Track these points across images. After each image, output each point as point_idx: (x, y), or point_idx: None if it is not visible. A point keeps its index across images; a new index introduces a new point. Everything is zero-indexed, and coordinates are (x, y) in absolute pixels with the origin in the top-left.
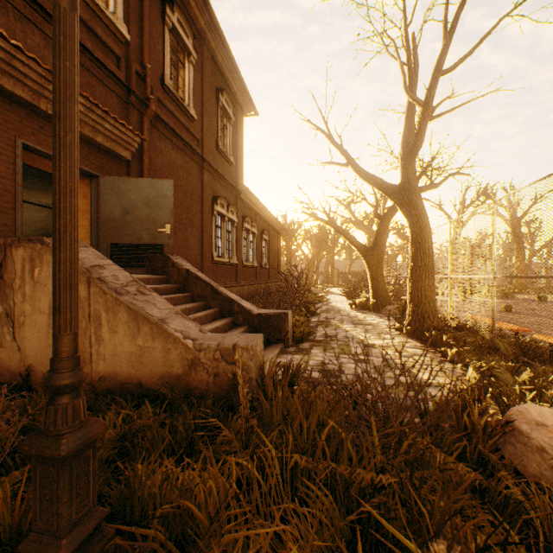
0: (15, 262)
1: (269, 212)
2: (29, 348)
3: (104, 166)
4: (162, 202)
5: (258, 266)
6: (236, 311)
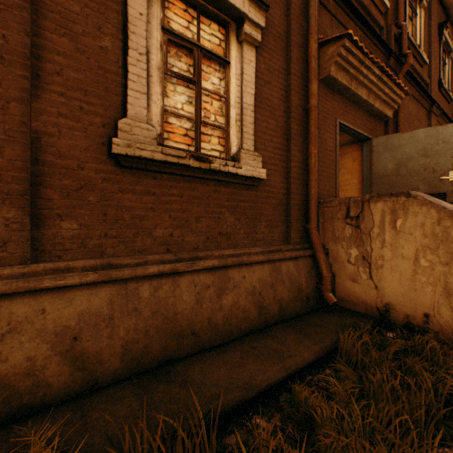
0: (372, 214)
1: None
2: (387, 288)
3: (372, 129)
4: (443, 149)
5: None
6: None
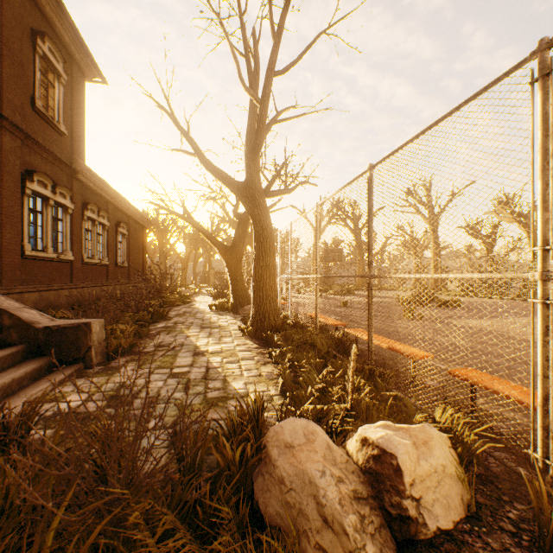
0: None
1: (127, 202)
2: None
3: None
4: None
5: (111, 264)
6: (7, 325)
